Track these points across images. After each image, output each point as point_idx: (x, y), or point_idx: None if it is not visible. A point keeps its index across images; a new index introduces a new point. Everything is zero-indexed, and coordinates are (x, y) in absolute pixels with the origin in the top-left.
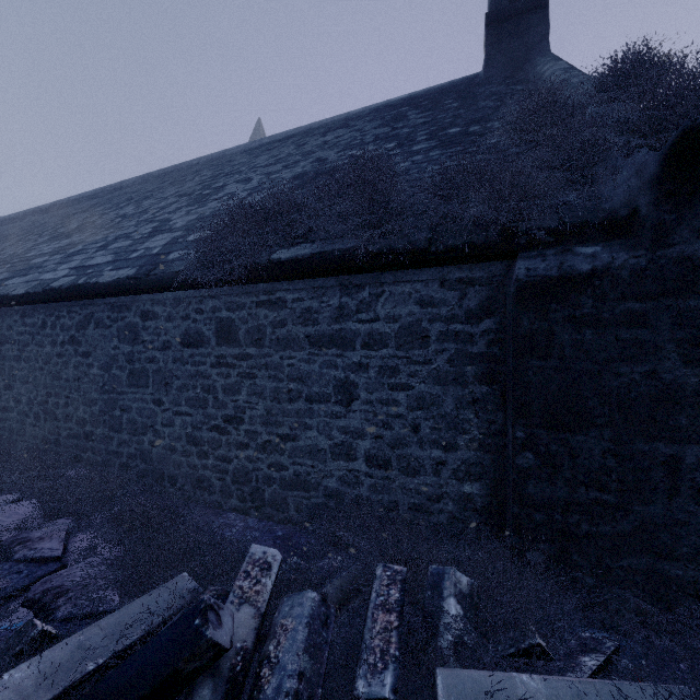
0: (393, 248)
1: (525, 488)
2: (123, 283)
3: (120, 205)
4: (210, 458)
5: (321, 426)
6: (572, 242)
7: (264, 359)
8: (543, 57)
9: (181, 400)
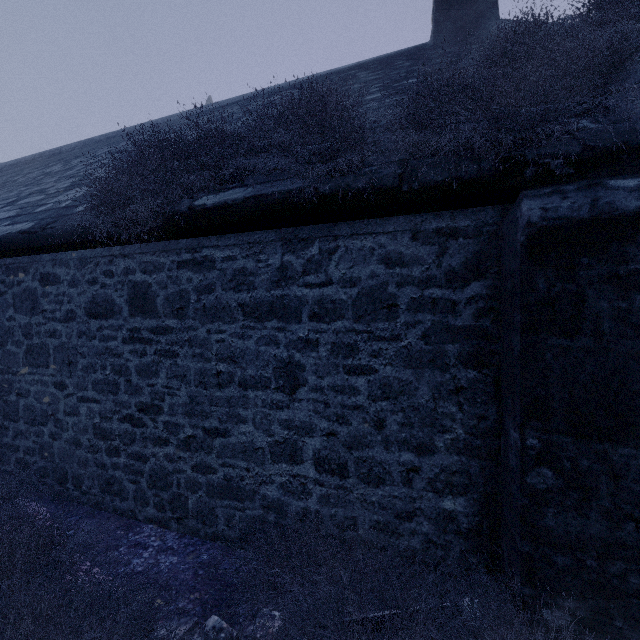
0: (351, 188)
1: (541, 518)
2: (14, 239)
3: (49, 164)
4: (122, 456)
5: (257, 418)
6: (600, 174)
7: (187, 333)
8: (494, 21)
9: (86, 384)
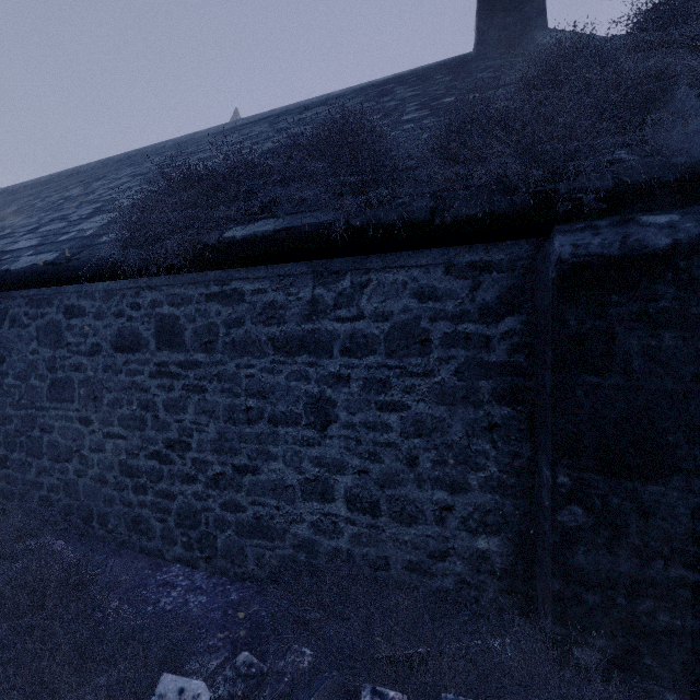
0: (382, 221)
1: (572, 556)
2: (39, 271)
3: (68, 187)
4: (149, 494)
5: (288, 455)
6: (633, 209)
7: (215, 367)
8: (542, 30)
9: (112, 419)
